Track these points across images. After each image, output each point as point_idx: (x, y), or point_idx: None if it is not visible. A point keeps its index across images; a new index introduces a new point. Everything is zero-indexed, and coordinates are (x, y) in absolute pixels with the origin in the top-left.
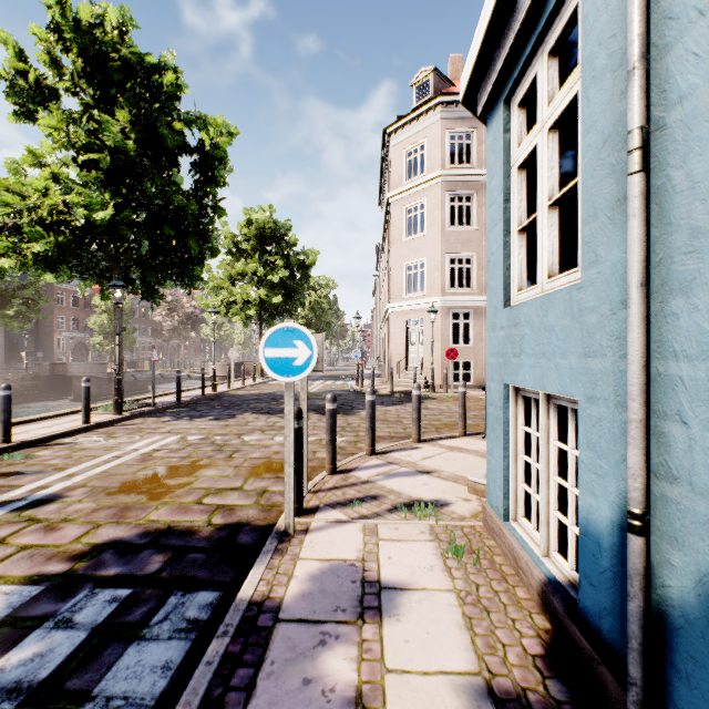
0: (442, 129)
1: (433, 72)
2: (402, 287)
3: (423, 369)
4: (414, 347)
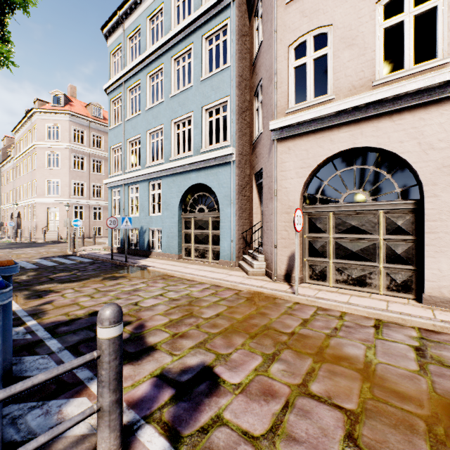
0: (70, 125)
1: (64, 95)
2: (45, 191)
3: (59, 231)
4: (53, 220)
